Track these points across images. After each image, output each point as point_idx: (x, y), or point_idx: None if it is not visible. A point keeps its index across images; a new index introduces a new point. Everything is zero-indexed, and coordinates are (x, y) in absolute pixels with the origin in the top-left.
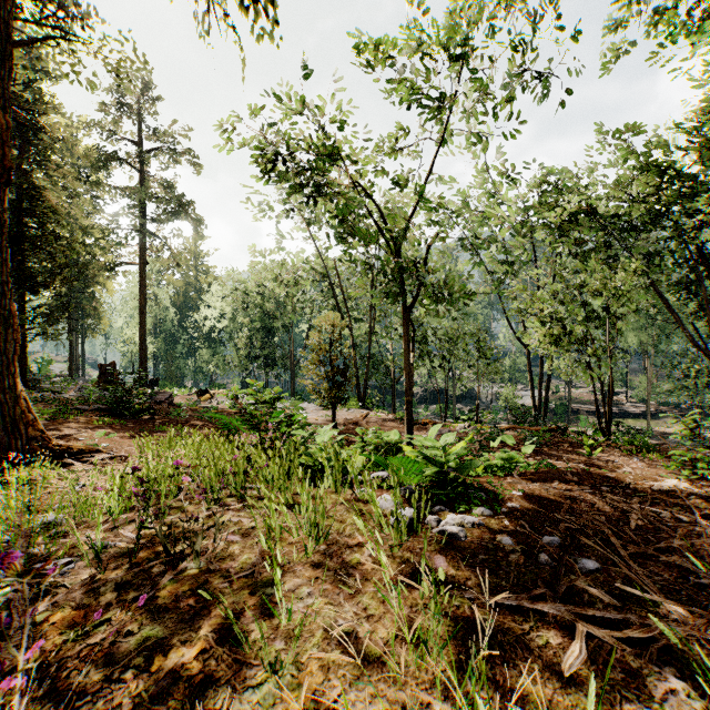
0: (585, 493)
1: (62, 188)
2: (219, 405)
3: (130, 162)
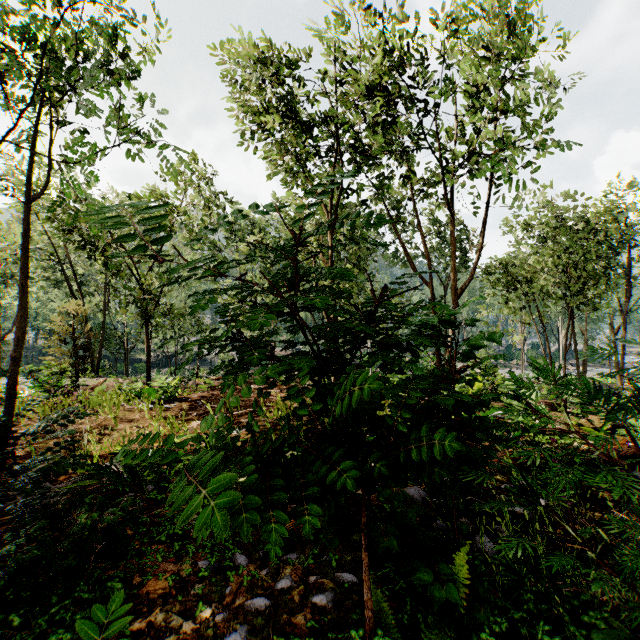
0: (217, 391)
1: None
2: None
3: None
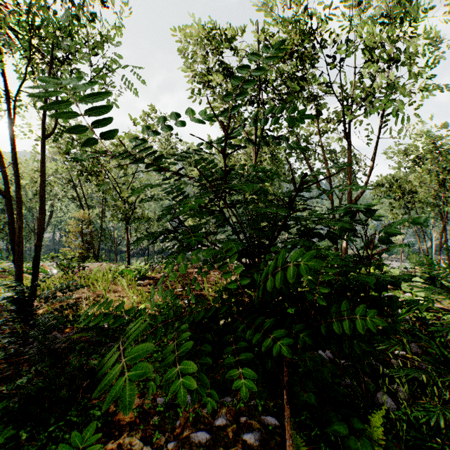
0: None
1: None
2: None
3: None
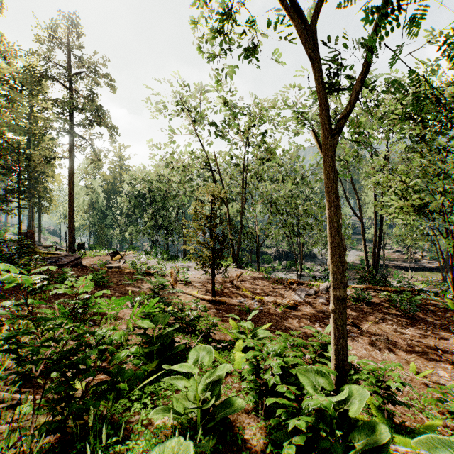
0: None
1: (2, 95)
2: (124, 264)
3: (59, 79)
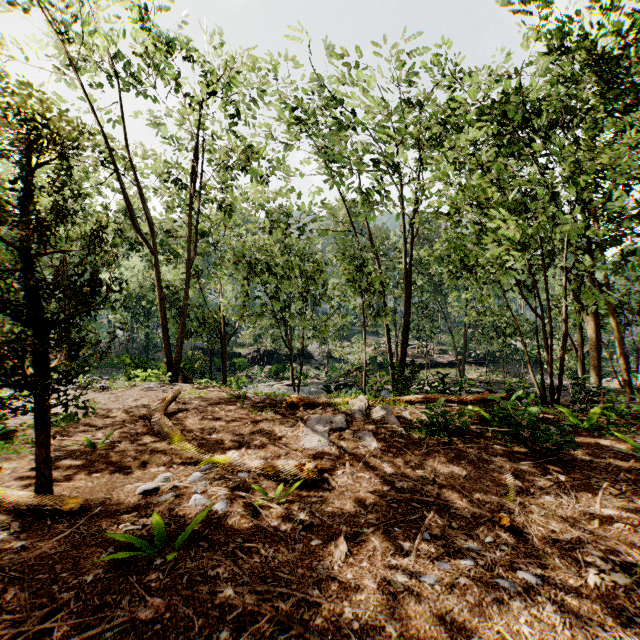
0: None
1: None
2: None
3: None
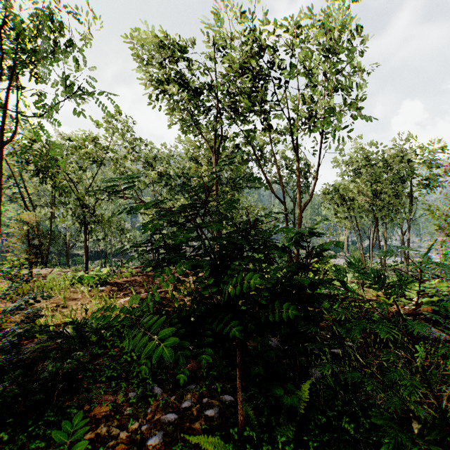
0: (137, 277)
1: None
2: None
3: None
